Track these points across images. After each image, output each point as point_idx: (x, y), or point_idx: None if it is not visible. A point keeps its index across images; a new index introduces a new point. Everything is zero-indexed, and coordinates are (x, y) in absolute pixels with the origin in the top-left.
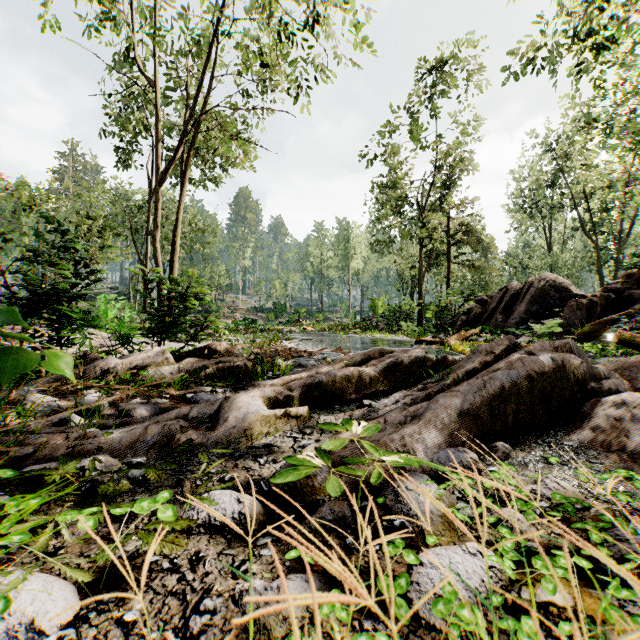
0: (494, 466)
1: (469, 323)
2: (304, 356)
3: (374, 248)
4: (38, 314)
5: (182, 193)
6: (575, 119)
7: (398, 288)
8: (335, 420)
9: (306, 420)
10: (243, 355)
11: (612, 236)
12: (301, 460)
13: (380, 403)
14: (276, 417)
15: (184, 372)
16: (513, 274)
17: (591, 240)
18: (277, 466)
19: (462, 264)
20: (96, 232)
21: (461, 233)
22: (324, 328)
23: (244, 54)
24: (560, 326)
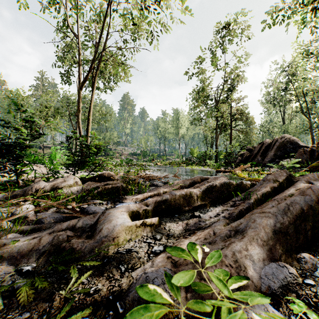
0: (309, 278)
1: (243, 161)
2: (156, 179)
3: (192, 123)
4: (3, 156)
5: (93, 93)
6: (300, 52)
7: (204, 143)
8: (176, 227)
9: (157, 227)
10: (121, 179)
11: (317, 115)
12: (152, 293)
13: (206, 215)
14: (136, 226)
15: (85, 190)
16: (264, 136)
17: (306, 117)
18: (134, 274)
19: (238, 130)
20: (51, 115)
21: (237, 114)
22: (166, 163)
23: (125, 20)
24: (294, 163)
